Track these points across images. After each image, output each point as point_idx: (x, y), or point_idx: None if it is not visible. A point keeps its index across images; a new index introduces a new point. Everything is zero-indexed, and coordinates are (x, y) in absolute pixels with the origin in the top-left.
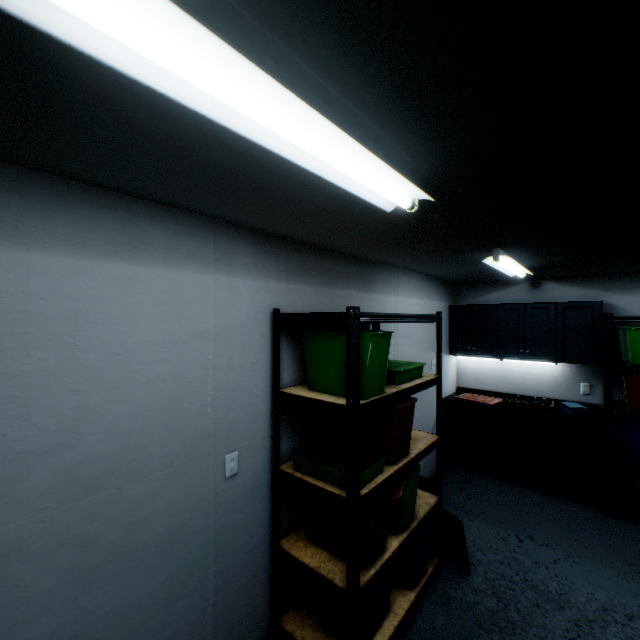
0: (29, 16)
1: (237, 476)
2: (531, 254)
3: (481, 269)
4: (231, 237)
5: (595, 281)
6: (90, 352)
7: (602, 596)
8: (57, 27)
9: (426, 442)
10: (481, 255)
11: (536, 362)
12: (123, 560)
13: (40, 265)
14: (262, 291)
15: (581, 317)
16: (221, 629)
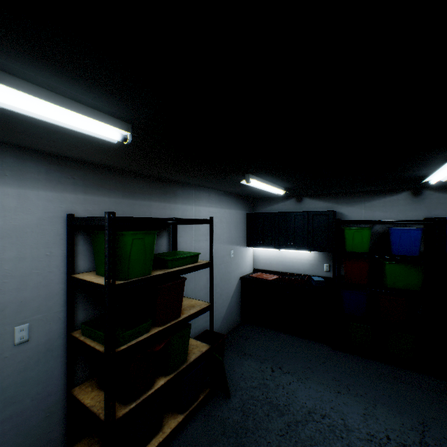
0: None
1: (29, 342)
2: (276, 178)
3: (257, 188)
4: (22, 158)
5: (332, 198)
6: None
7: (311, 404)
8: None
9: (198, 308)
10: (244, 178)
11: (299, 251)
12: None
13: None
14: (57, 200)
15: (322, 221)
16: None
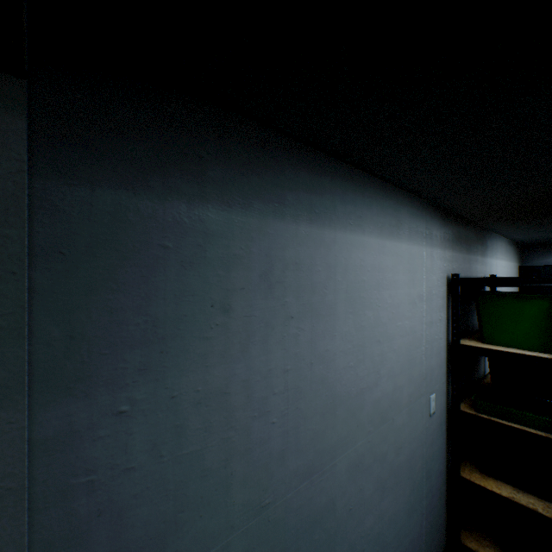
0: None
1: (433, 414)
2: None
3: None
4: (431, 215)
5: None
6: (383, 311)
7: None
8: None
9: None
10: None
11: None
12: (393, 476)
13: (367, 245)
14: (442, 259)
15: None
16: (427, 540)
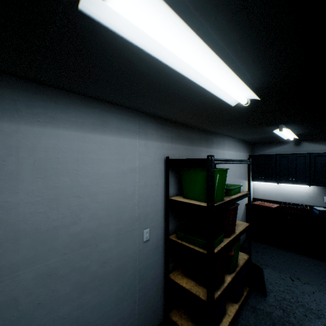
0: (92, 14)
1: (149, 241)
2: (299, 127)
3: (269, 135)
4: (146, 121)
5: None
6: (84, 178)
7: None
8: (103, 18)
9: (243, 226)
10: (271, 128)
11: (298, 185)
12: (98, 280)
13: (63, 135)
14: (160, 148)
15: (325, 161)
16: (141, 317)
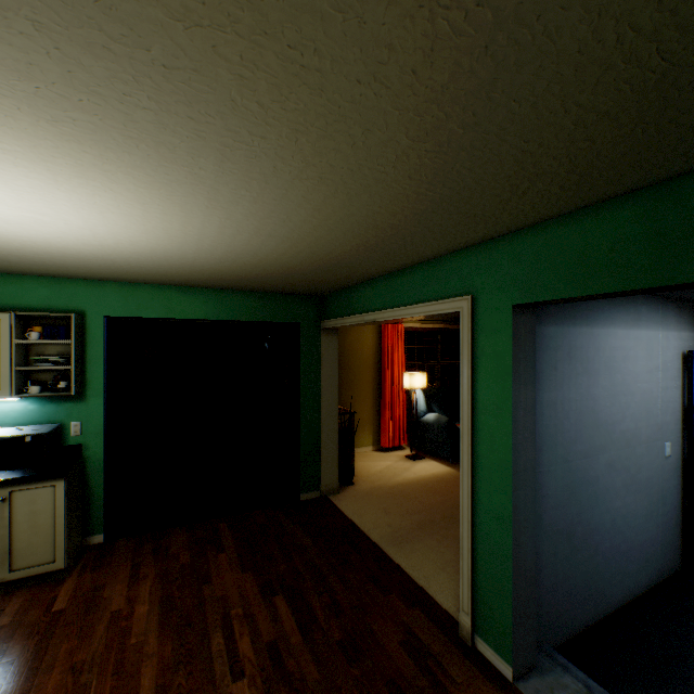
0: None
1: (668, 458)
2: None
3: None
4: (665, 306)
5: None
6: (626, 376)
7: None
8: None
9: None
10: None
11: None
12: (634, 486)
13: (616, 334)
14: (677, 339)
15: None
16: (662, 549)
